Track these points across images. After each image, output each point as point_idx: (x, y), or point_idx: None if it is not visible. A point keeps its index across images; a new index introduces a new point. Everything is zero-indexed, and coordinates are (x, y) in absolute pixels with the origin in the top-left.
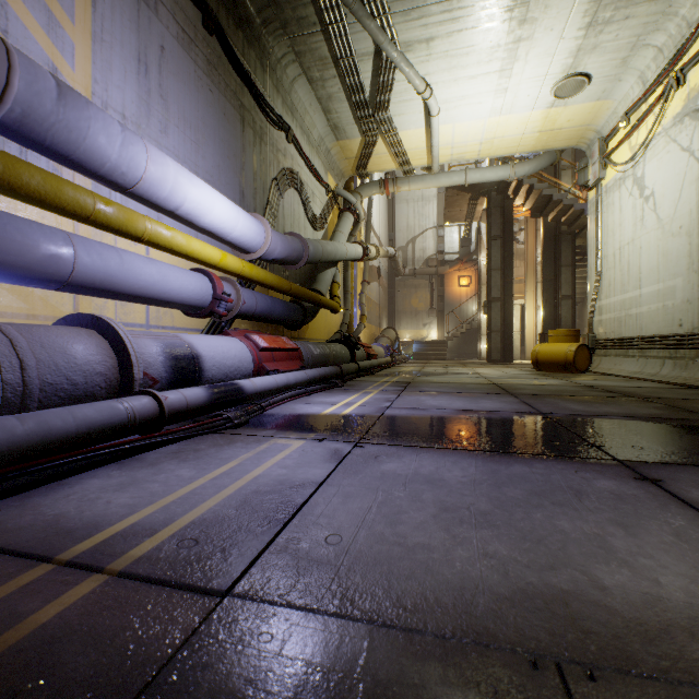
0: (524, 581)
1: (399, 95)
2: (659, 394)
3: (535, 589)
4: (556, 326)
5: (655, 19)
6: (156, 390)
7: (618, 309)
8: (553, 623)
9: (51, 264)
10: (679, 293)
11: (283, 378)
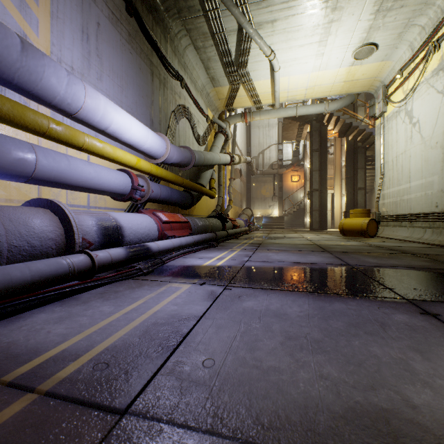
0: (353, 400)
1: (253, 58)
2: (424, 252)
3: (362, 407)
4: (354, 207)
5: (420, 7)
6: (91, 250)
7: (395, 196)
8: (380, 440)
9: (20, 165)
10: (436, 185)
11: (178, 241)
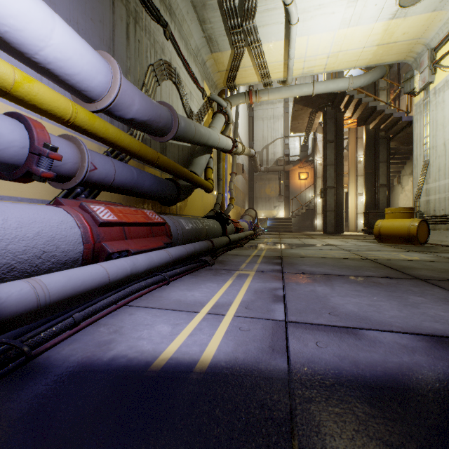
0: None
1: (264, 3)
2: None
3: None
4: (375, 206)
5: None
6: None
7: None
8: None
9: None
10: None
11: (124, 265)
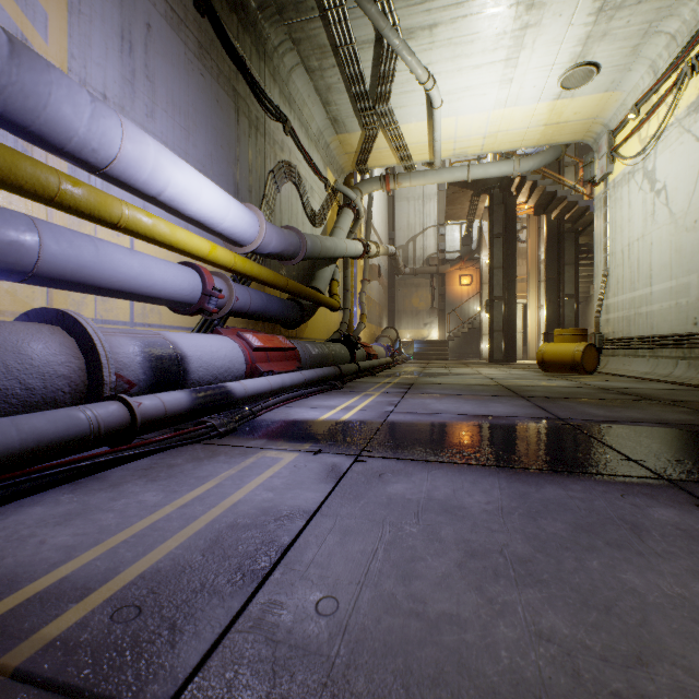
0: (607, 690)
1: (400, 86)
2: (679, 397)
3: None
4: (560, 325)
5: (669, 3)
6: (133, 394)
7: (627, 308)
8: None
9: (11, 252)
10: (694, 290)
11: (278, 380)
